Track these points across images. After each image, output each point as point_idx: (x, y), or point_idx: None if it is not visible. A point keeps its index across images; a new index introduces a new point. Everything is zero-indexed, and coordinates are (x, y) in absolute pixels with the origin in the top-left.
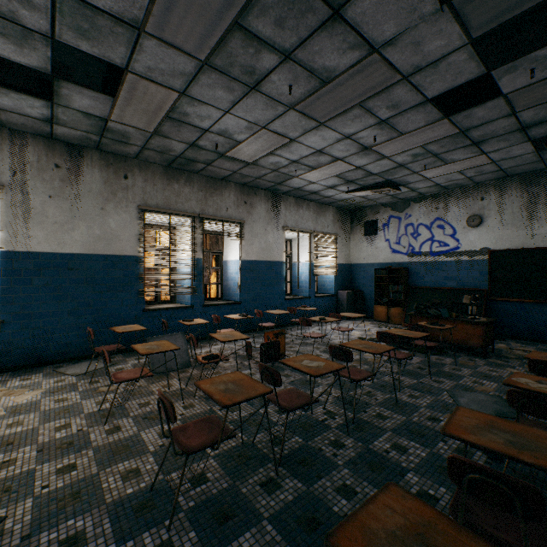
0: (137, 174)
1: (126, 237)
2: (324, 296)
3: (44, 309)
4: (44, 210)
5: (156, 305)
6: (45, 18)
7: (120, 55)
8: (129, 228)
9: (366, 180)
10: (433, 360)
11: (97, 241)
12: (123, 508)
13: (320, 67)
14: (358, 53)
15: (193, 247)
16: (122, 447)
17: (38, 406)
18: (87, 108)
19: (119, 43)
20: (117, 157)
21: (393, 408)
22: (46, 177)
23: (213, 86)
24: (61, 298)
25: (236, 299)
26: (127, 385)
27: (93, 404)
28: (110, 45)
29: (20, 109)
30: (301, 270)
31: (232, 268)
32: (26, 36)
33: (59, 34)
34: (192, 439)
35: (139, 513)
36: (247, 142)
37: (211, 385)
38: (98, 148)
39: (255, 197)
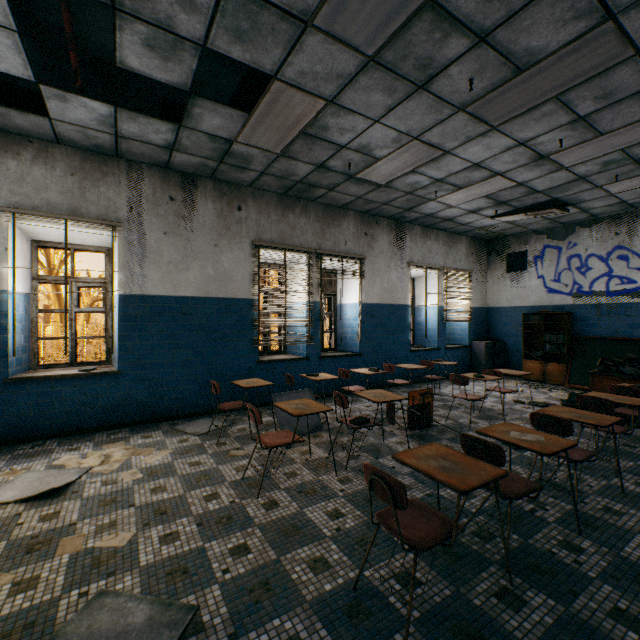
0: (250, 205)
1: (239, 277)
2: (455, 347)
3: (158, 359)
4: (158, 249)
5: (267, 356)
6: (203, 21)
7: (273, 59)
8: (242, 267)
9: (523, 200)
10: (639, 435)
11: (210, 282)
12: (331, 611)
13: (520, 50)
14: (584, 23)
15: (309, 288)
16: (291, 527)
17: (174, 469)
18: (215, 129)
19: (276, 43)
20: (230, 186)
21: (622, 500)
22: (161, 211)
23: (370, 89)
24: (175, 347)
25: (354, 350)
26: (260, 450)
27: (232, 471)
28: (266, 48)
29: (143, 136)
30: (427, 315)
31: (350, 313)
32: (175, 46)
33: (212, 40)
34: (412, 530)
35: (354, 619)
36: (387, 158)
37: (418, 461)
38: (212, 176)
39: (377, 227)
